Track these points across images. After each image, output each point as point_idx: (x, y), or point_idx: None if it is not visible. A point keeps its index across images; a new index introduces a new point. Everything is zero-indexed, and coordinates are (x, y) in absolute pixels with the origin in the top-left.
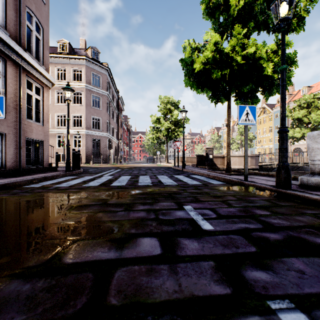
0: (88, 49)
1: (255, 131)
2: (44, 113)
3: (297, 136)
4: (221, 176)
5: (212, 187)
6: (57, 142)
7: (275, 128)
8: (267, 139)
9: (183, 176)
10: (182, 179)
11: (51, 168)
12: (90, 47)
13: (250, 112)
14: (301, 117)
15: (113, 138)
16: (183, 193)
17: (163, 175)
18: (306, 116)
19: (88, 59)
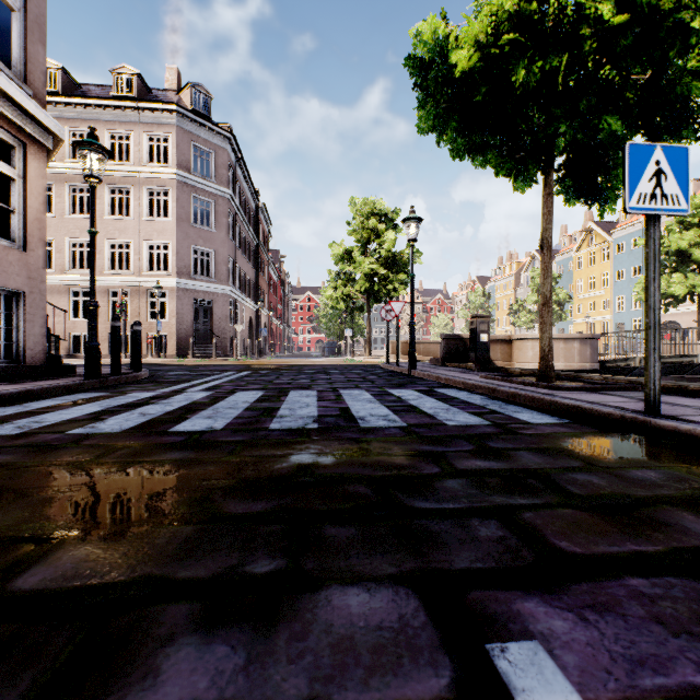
0: (185, 89)
1: (570, 284)
2: (28, 215)
3: (676, 293)
4: (541, 394)
5: (540, 440)
6: (111, 306)
7: (616, 276)
8: (597, 301)
9: (417, 393)
10: (417, 402)
11: (59, 368)
12: (189, 84)
13: (670, 169)
14: (686, 249)
15: (244, 299)
16: (440, 480)
17: (359, 388)
18: (699, 245)
19: (183, 112)
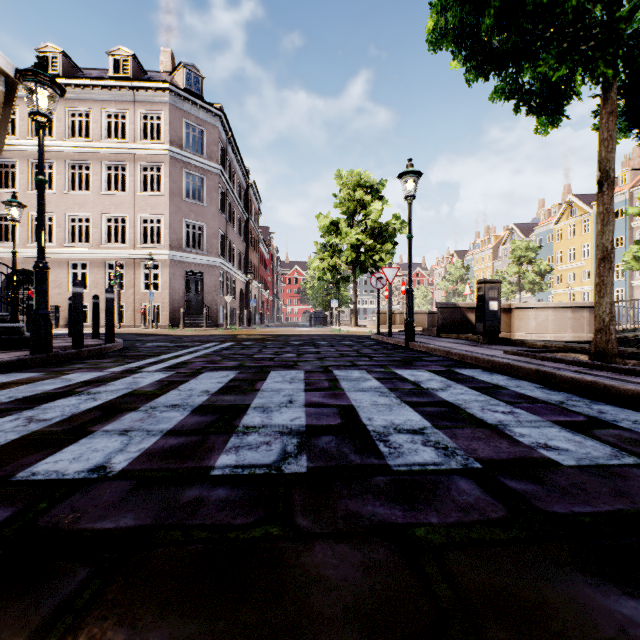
0: (177, 69)
1: (549, 255)
2: None
3: None
4: None
5: None
6: (107, 278)
7: None
8: (577, 272)
9: (438, 377)
10: (451, 396)
11: (19, 339)
12: (181, 64)
13: None
14: None
15: (234, 272)
16: None
17: (357, 367)
18: None
19: (175, 90)
